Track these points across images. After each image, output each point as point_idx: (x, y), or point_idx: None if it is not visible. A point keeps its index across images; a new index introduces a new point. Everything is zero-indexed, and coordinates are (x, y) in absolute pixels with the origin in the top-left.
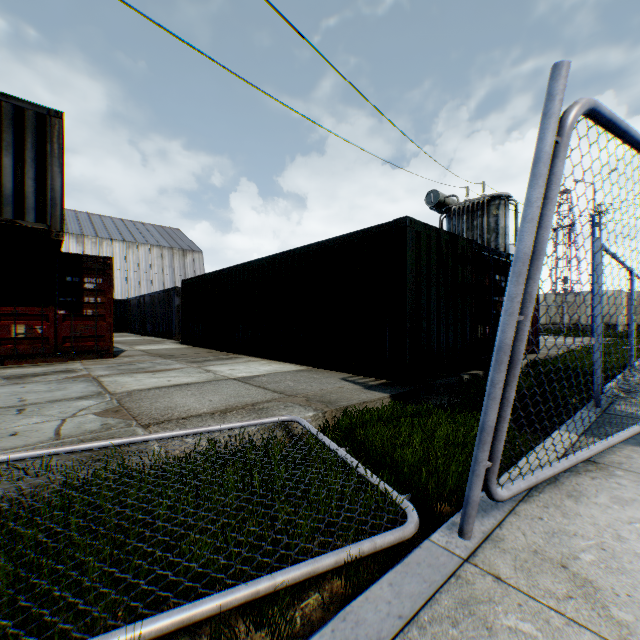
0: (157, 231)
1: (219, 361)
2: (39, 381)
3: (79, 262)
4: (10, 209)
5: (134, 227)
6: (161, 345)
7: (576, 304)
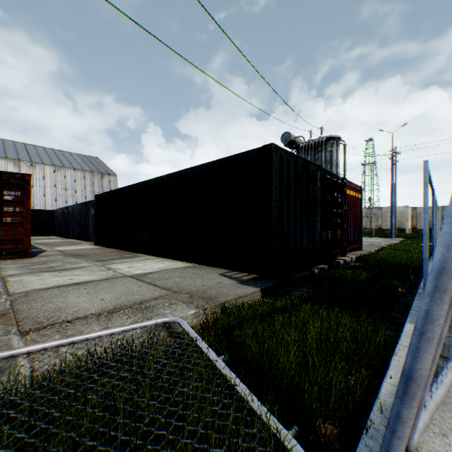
0: (81, 159)
1: (121, 259)
2: None
3: None
4: None
5: (62, 155)
6: (78, 246)
7: (379, 215)
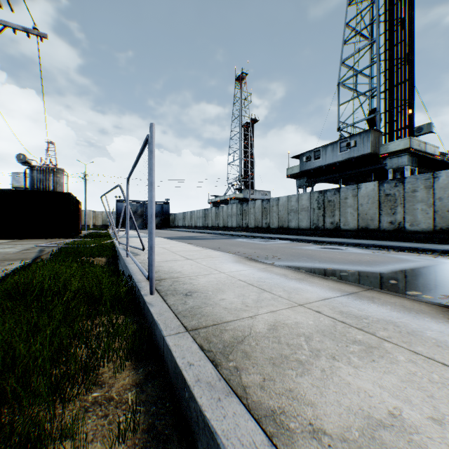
0: None
1: None
2: None
3: None
4: None
5: None
6: None
7: None
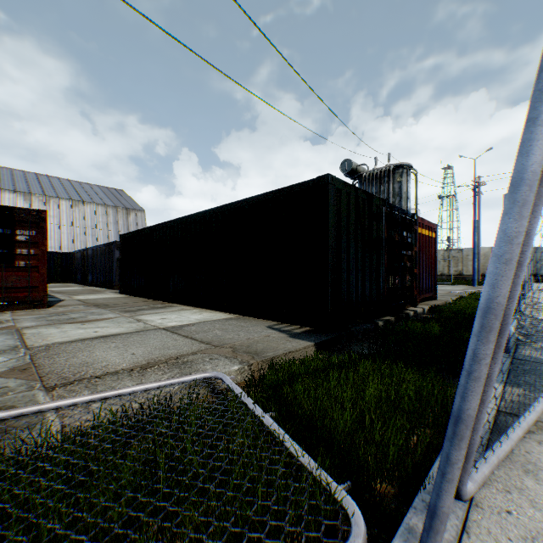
0: (103, 191)
1: (152, 310)
2: None
3: (11, 214)
4: None
5: (81, 187)
6: (100, 295)
7: (460, 258)
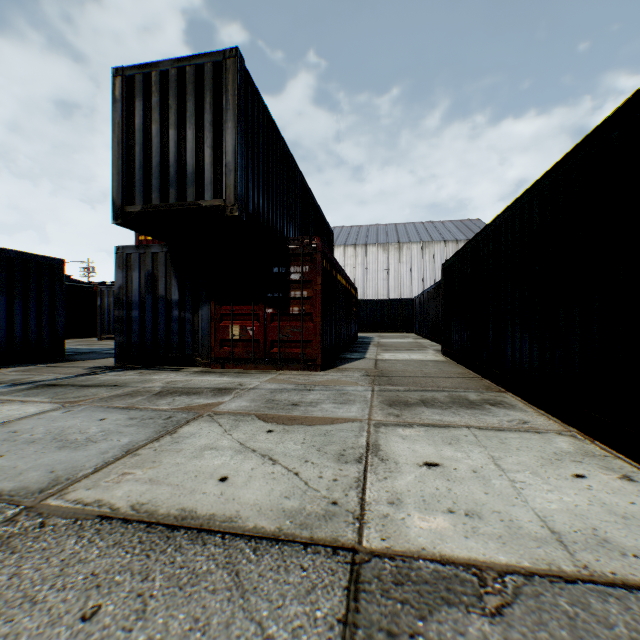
0: (454, 226)
1: (443, 410)
2: (149, 408)
3: (285, 248)
4: (192, 190)
5: (432, 227)
6: (414, 353)
7: None
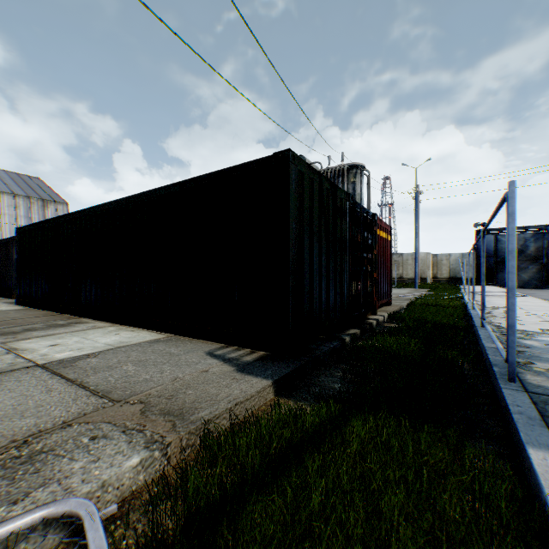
0: (11, 178)
1: (47, 330)
2: None
3: None
4: None
5: None
6: None
7: (401, 262)
